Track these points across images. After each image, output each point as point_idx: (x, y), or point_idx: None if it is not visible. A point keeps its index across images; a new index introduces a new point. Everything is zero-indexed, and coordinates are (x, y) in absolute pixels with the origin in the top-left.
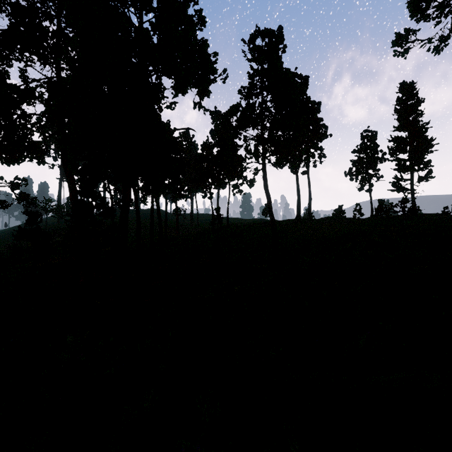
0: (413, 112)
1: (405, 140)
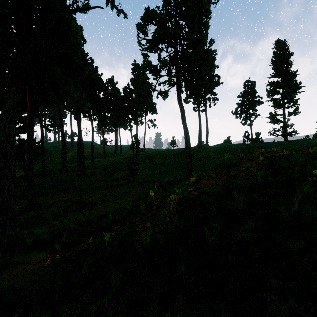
0: (285, 62)
1: (280, 83)
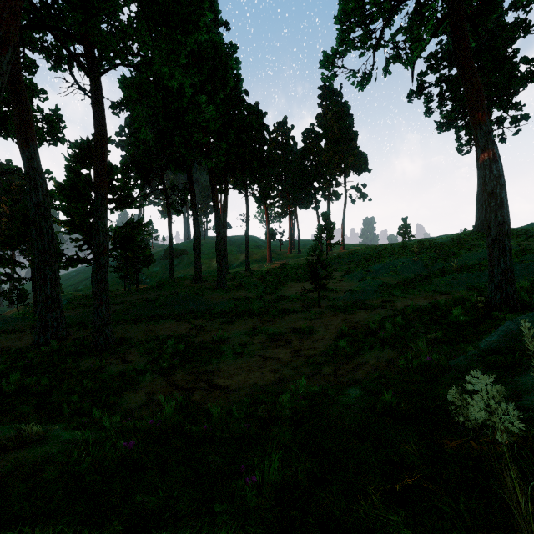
0: None
1: None
